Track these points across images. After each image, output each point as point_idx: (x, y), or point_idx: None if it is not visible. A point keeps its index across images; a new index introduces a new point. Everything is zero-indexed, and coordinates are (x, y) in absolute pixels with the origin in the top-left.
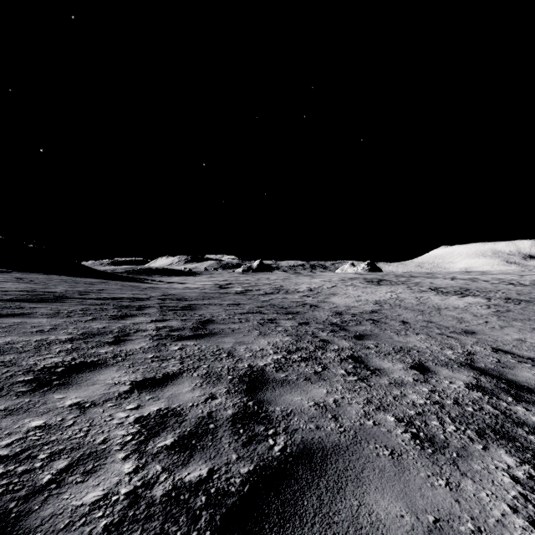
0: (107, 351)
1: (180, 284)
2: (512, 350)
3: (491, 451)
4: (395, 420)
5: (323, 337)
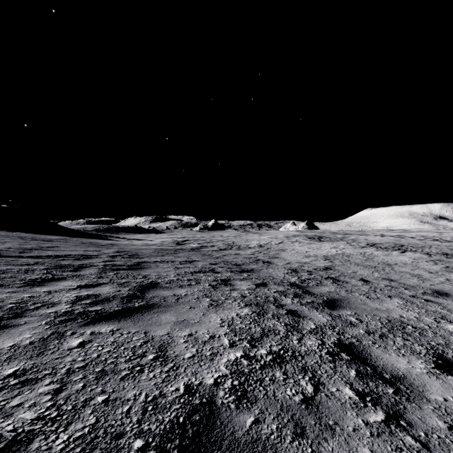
0: None
1: (141, 241)
2: None
3: None
4: None
5: (289, 306)
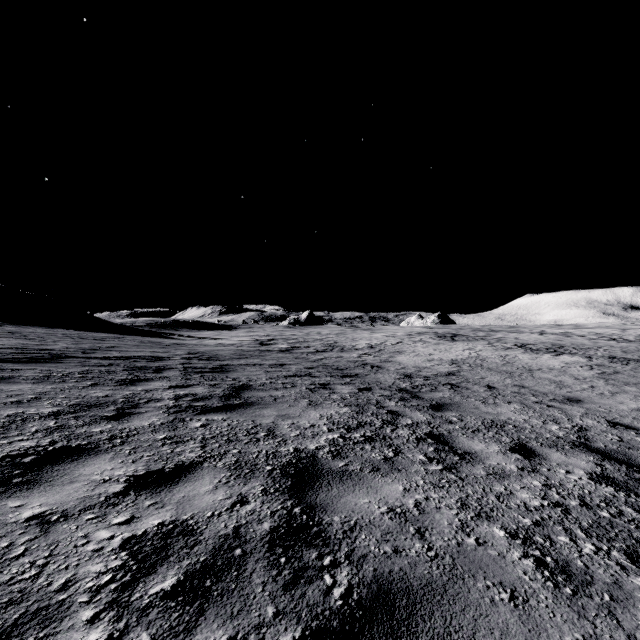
0: (103, 430)
1: (213, 340)
2: (634, 424)
3: None
4: (506, 534)
5: (391, 407)
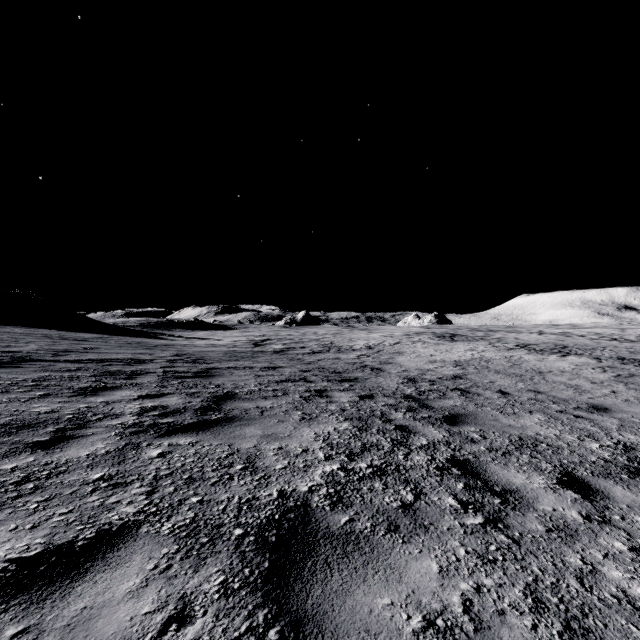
0: (17, 466)
1: (205, 340)
2: None
3: None
4: None
5: (400, 421)
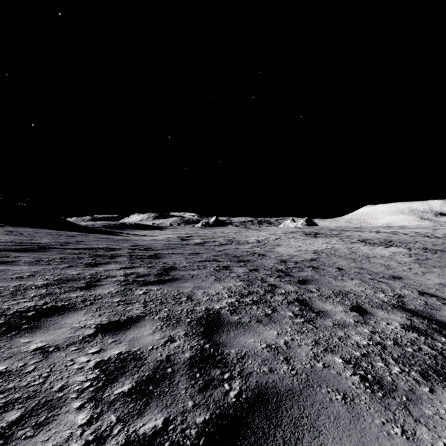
0: (78, 295)
1: (149, 237)
2: (436, 293)
3: (438, 394)
4: (343, 361)
5: (271, 282)
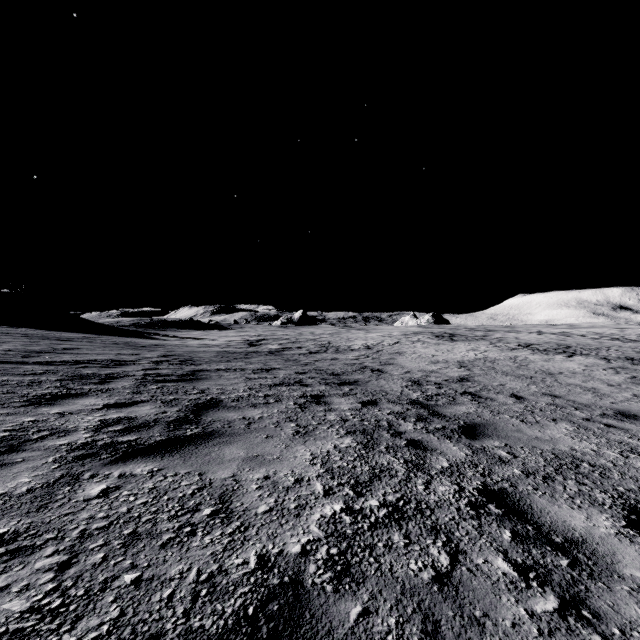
0: None
1: (198, 340)
2: None
3: None
4: None
5: (411, 434)
